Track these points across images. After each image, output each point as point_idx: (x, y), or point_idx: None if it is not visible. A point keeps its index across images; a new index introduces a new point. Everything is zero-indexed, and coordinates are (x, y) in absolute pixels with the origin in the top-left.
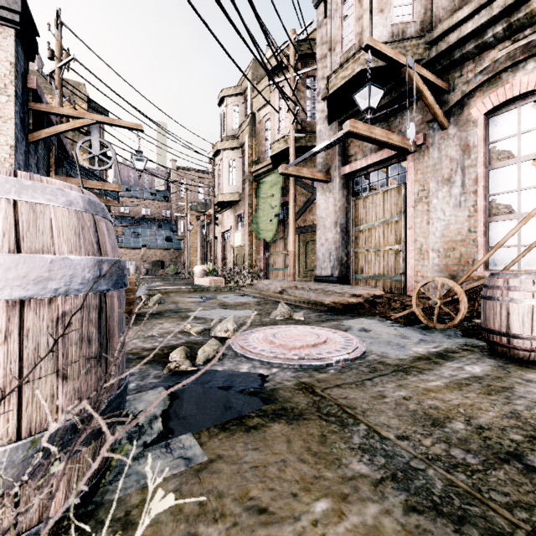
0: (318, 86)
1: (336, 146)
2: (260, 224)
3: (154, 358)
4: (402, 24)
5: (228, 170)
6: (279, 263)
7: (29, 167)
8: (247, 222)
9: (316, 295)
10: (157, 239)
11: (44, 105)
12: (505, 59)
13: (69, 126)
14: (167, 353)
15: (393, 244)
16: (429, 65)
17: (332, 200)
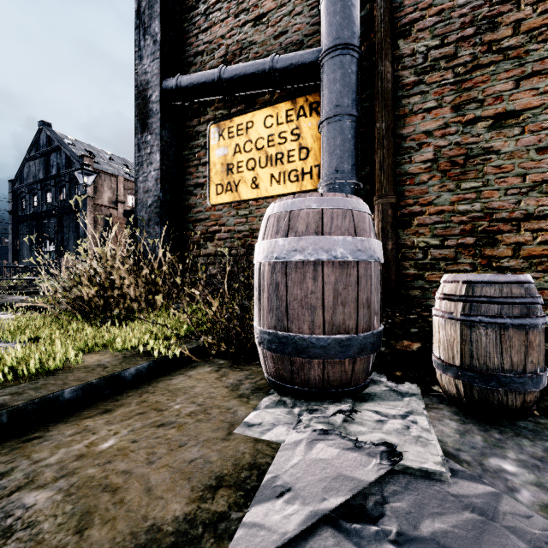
0: None
1: None
2: None
3: None
4: None
5: None
6: None
7: None
8: None
9: None
10: None
11: None
12: None
13: None
14: None
15: None
16: None
17: None
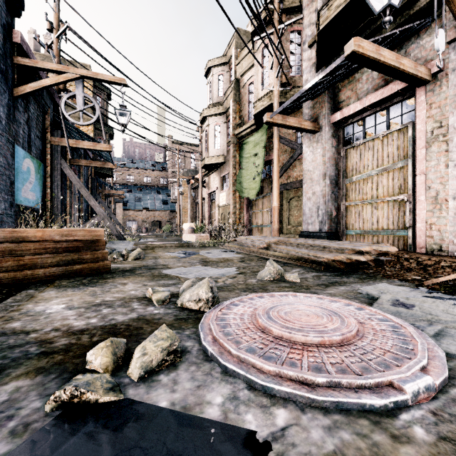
0: (304, 34)
1: (325, 93)
2: (244, 183)
3: (64, 357)
4: None
5: (213, 135)
6: (262, 220)
7: (17, 123)
8: (231, 182)
9: (308, 251)
10: (155, 202)
11: (29, 59)
12: None
13: (54, 80)
14: (94, 344)
15: (395, 194)
16: None
17: (321, 151)
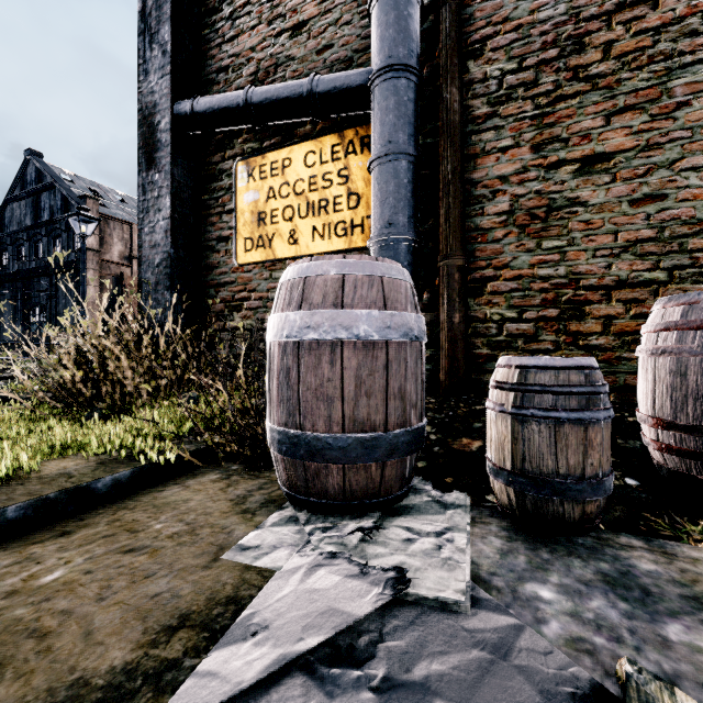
0: None
1: None
2: None
3: None
4: None
5: None
6: None
7: None
8: None
9: None
10: None
11: None
12: None
13: None
14: None
15: None
16: None
17: None
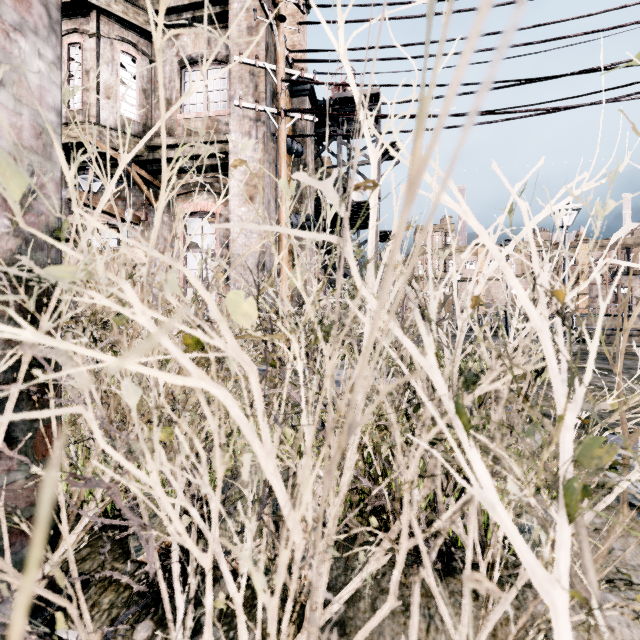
0: None
1: None
2: None
3: None
4: (128, 119)
5: None
6: None
7: None
8: None
9: None
10: None
11: None
12: (193, 185)
13: None
14: None
15: None
16: (149, 163)
17: None
